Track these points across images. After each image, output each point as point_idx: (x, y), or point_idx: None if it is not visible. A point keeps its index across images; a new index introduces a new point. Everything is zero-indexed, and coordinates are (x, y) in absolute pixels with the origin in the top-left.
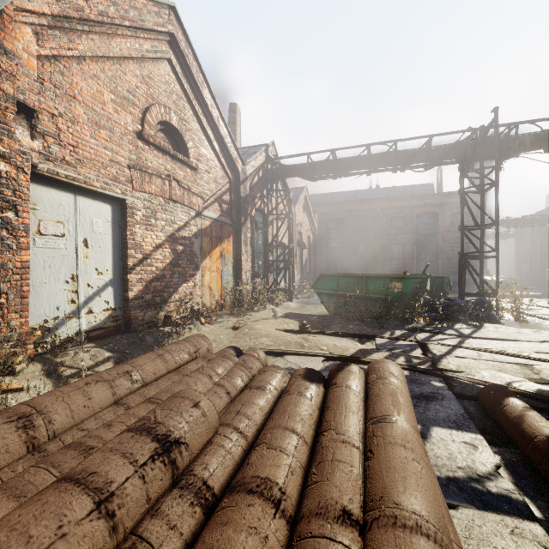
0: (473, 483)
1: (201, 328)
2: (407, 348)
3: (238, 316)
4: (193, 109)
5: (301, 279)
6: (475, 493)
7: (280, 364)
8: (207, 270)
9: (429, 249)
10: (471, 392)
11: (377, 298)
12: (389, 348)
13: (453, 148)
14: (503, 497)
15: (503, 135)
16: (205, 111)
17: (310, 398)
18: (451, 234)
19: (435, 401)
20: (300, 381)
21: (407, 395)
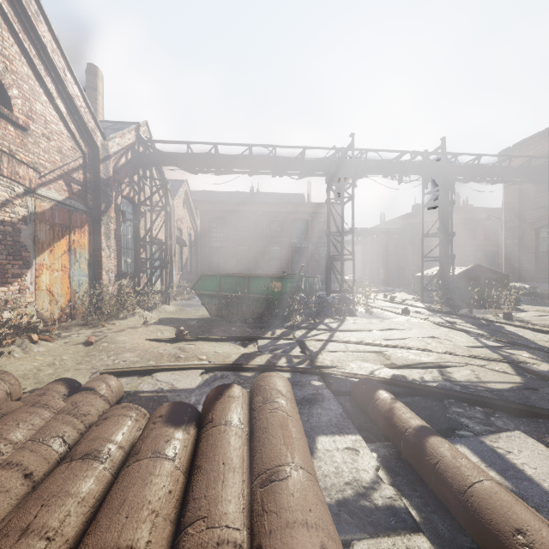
0: (362, 500)
1: (30, 349)
2: (287, 347)
3: (95, 327)
4: (20, 45)
5: (181, 279)
6: (365, 514)
7: (147, 387)
8: (45, 268)
9: (301, 251)
10: (345, 387)
11: (258, 297)
12: (271, 349)
13: (322, 162)
14: (389, 510)
15: (357, 159)
16: (42, 53)
17: (173, 458)
18: (318, 239)
19: (317, 404)
20: (160, 428)
21: (298, 420)
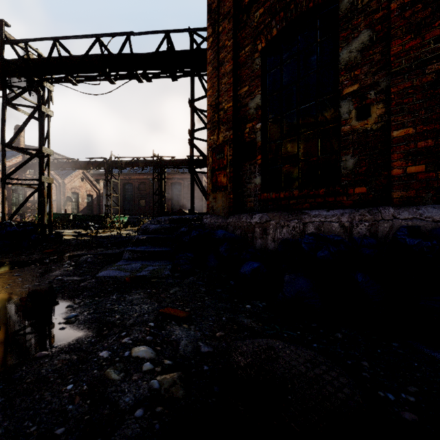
0: None
1: None
2: None
3: None
4: None
5: None
6: None
7: None
8: None
9: (179, 202)
10: None
11: None
12: None
13: (100, 164)
14: None
15: (122, 160)
16: None
17: None
18: (188, 195)
19: None
20: None
21: None
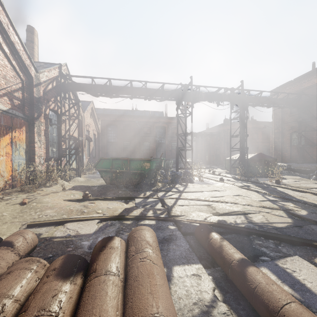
0: None
1: None
2: (153, 203)
3: (29, 192)
4: None
5: (89, 161)
6: None
7: (60, 233)
8: None
9: (161, 145)
10: (190, 229)
11: (136, 172)
12: (143, 205)
13: (174, 92)
14: None
15: (194, 91)
16: None
17: (57, 313)
18: (171, 138)
19: (172, 242)
20: (50, 282)
21: (161, 266)
